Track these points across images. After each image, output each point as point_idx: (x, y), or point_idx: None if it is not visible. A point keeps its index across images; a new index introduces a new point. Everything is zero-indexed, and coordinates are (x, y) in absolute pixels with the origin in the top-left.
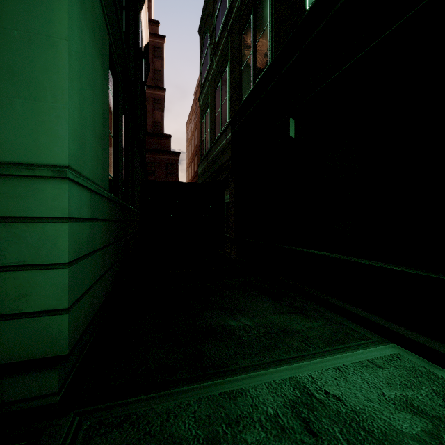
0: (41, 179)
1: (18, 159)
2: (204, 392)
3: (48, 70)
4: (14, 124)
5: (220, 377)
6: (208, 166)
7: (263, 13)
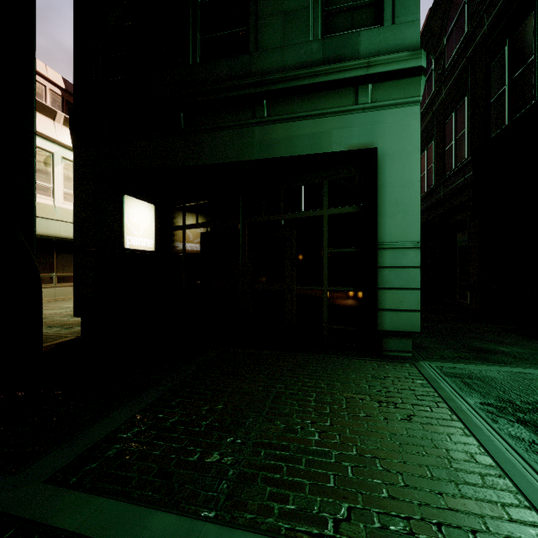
0: (408, 249)
1: (398, 241)
2: (499, 369)
3: (411, 198)
4: (397, 225)
5: (508, 367)
6: (433, 206)
7: (524, 47)
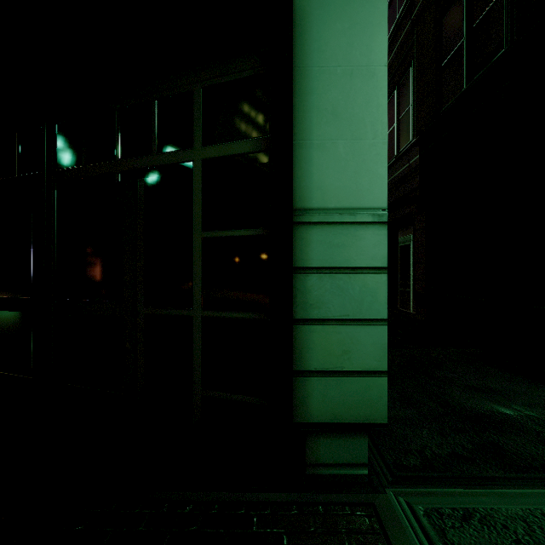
0: (361, 225)
1: (341, 205)
2: None
3: (368, 104)
4: (337, 168)
5: None
6: None
7: None
